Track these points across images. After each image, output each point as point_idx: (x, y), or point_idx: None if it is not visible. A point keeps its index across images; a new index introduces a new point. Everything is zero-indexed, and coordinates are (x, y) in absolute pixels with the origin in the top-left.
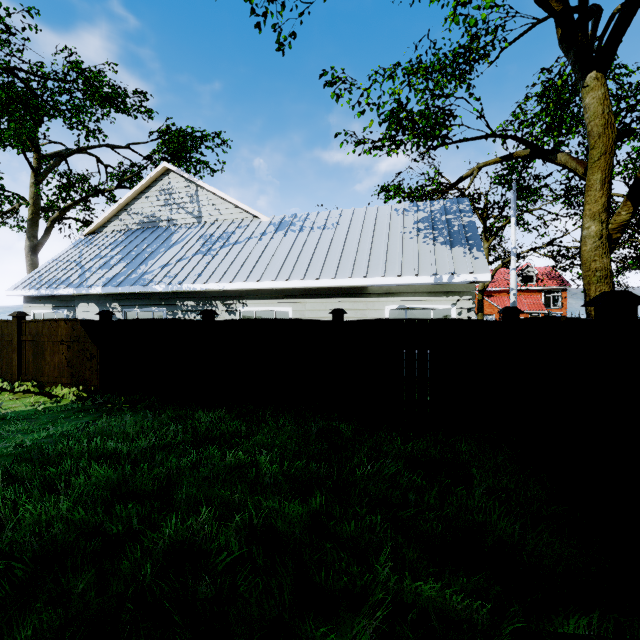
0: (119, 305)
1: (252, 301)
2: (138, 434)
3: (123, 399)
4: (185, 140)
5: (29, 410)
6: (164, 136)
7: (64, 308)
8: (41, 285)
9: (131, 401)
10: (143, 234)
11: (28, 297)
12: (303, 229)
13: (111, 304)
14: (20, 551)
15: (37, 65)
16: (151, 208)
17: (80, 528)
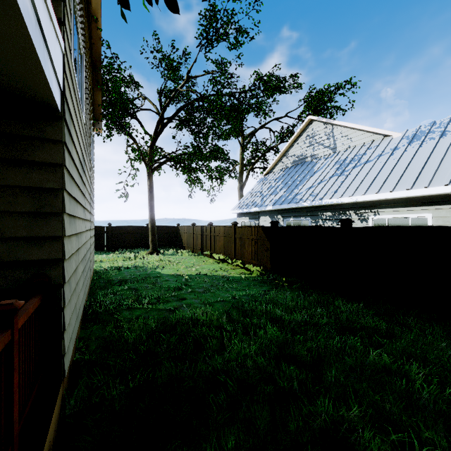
0: (281, 216)
1: (384, 210)
2: (294, 308)
3: (284, 279)
4: (323, 96)
5: (238, 276)
6: (308, 99)
7: (254, 219)
8: (244, 207)
9: (289, 281)
10: (295, 169)
11: (238, 214)
12: (445, 134)
13: (277, 216)
14: (231, 370)
15: (242, 88)
16: (300, 150)
17: (261, 369)
